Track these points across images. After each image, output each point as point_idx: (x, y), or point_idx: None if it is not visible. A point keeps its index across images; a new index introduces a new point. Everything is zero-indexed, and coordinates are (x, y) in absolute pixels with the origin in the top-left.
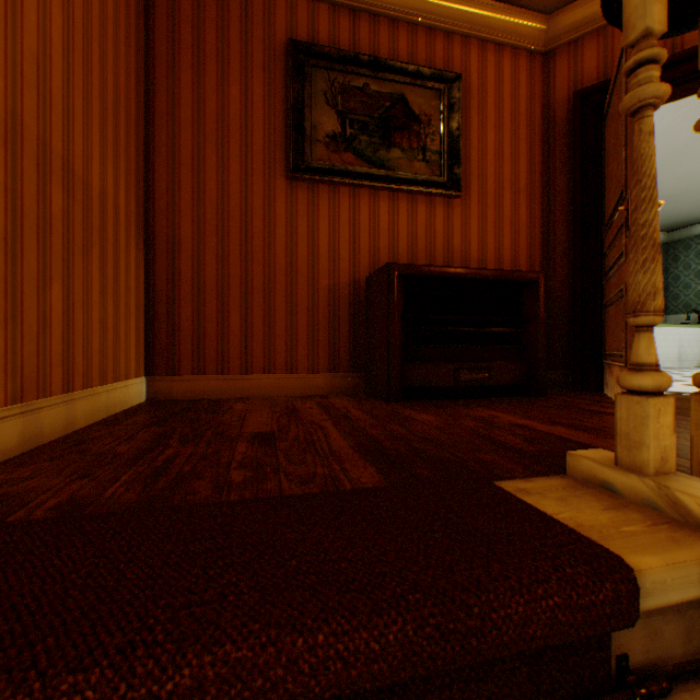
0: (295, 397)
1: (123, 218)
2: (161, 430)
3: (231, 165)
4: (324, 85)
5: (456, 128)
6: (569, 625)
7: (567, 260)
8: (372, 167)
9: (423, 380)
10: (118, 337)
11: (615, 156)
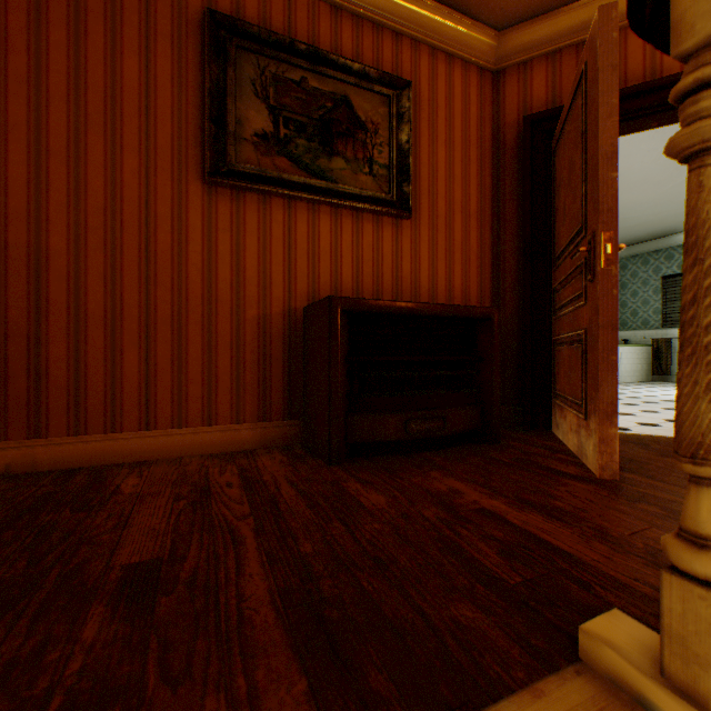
0: (214, 457)
1: None
2: None
3: (126, 159)
4: (252, 72)
5: (406, 141)
6: None
7: (516, 291)
8: (311, 177)
9: (371, 433)
10: None
11: (570, 190)
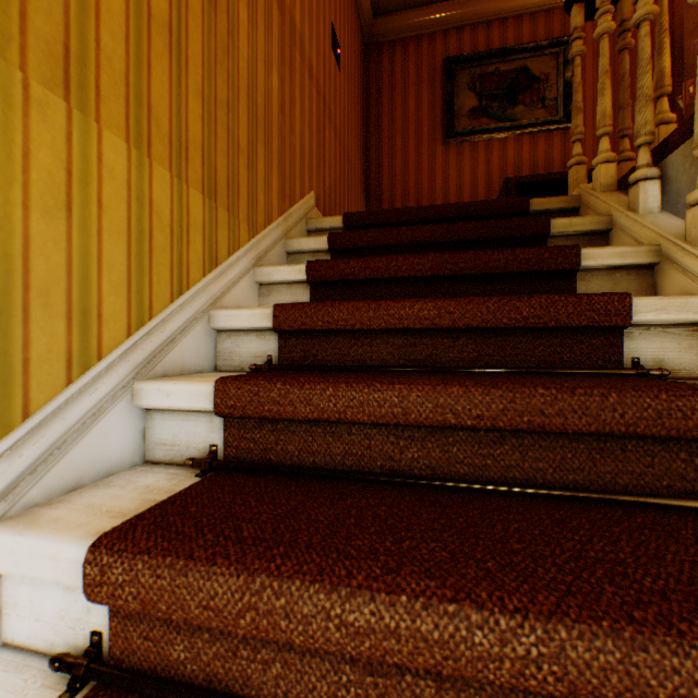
0: None
1: (359, 181)
2: None
3: (409, 145)
4: (466, 80)
5: (570, 77)
6: (505, 208)
7: None
8: (501, 123)
9: None
10: None
11: None
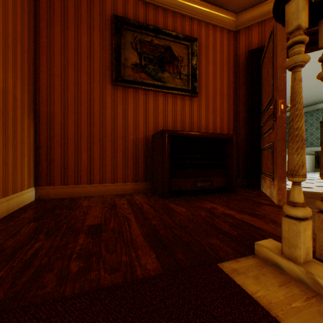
0: (116, 195)
1: (19, 103)
2: (37, 225)
3: (82, 76)
4: (131, 39)
5: (195, 64)
6: None
7: (245, 128)
8: (155, 81)
9: (180, 186)
10: (16, 168)
11: (267, 82)
